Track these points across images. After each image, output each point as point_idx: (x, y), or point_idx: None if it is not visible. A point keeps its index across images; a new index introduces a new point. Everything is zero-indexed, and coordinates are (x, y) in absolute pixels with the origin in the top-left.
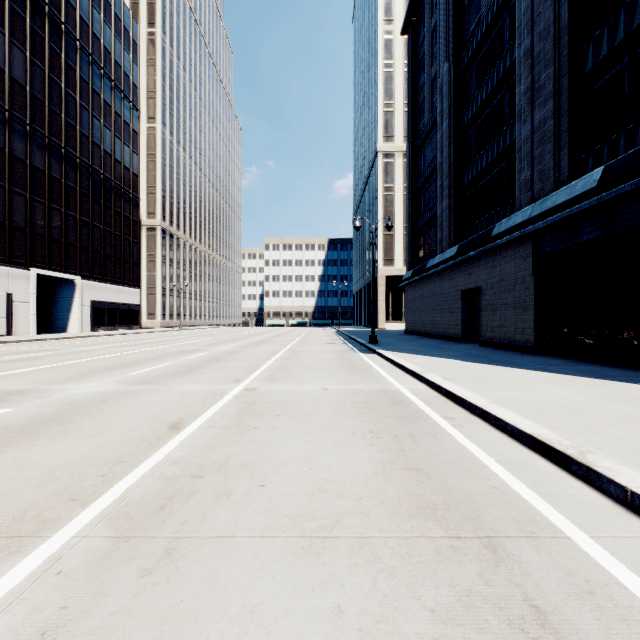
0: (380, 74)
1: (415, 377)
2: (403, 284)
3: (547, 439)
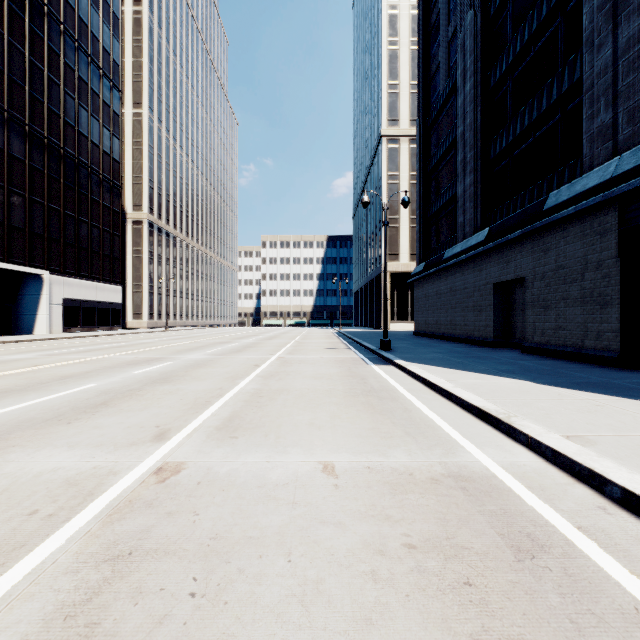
0: (384, 52)
1: (491, 424)
2: (413, 279)
3: None
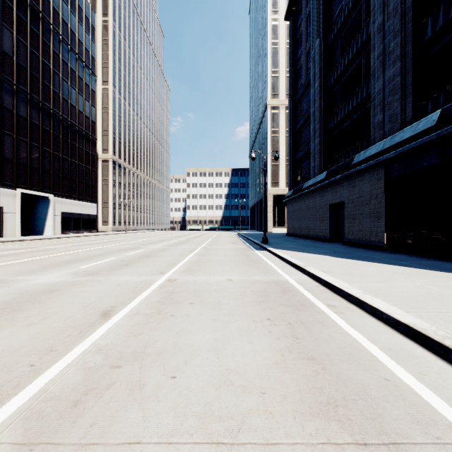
0: (269, 50)
1: (299, 270)
2: (286, 200)
3: (423, 329)
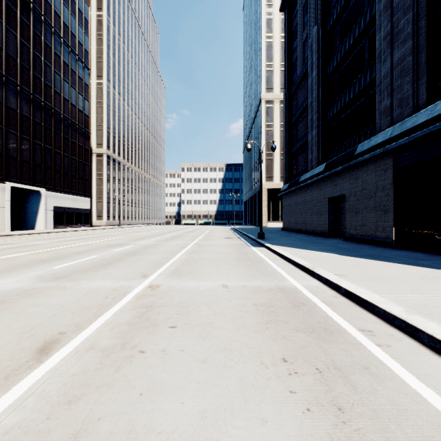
0: (263, 43)
1: (306, 272)
2: (281, 194)
3: None
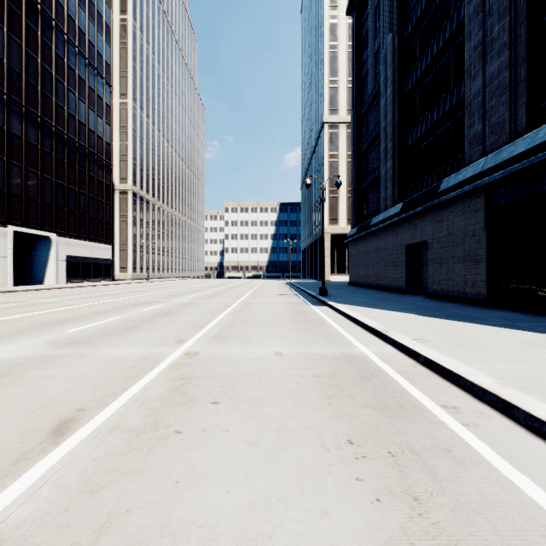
0: (326, 54)
1: (377, 336)
2: (348, 240)
3: None
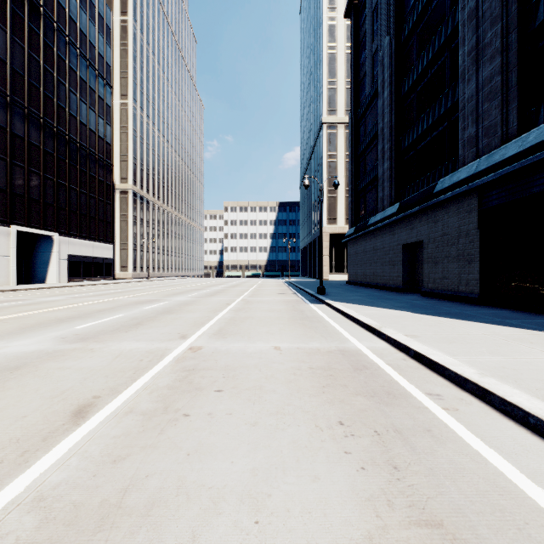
0: (324, 55)
1: (372, 332)
2: (346, 240)
3: None
